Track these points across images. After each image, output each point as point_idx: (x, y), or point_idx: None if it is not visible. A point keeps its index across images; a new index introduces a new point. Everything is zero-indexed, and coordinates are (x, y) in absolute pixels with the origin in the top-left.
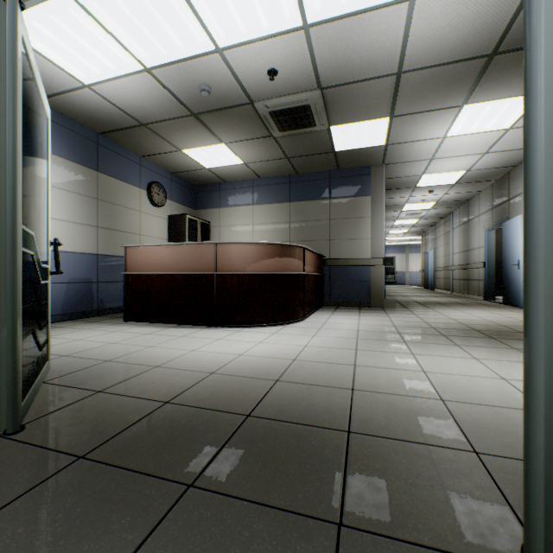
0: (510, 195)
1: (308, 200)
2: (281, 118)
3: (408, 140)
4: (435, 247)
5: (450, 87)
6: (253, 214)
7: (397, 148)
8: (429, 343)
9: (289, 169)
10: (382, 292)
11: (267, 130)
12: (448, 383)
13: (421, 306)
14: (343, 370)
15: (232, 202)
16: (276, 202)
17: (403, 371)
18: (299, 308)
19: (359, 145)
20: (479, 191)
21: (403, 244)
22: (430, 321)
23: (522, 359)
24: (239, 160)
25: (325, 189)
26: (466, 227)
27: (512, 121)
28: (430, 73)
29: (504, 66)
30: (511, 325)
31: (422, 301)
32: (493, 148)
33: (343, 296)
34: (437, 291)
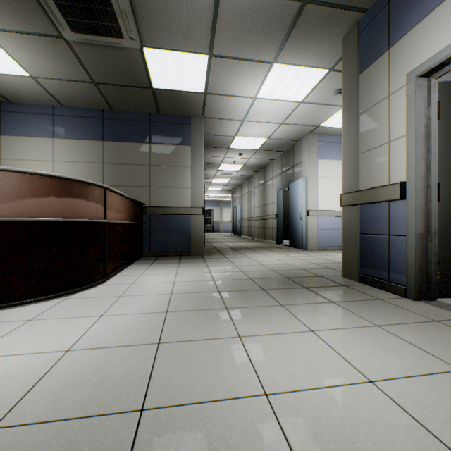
0: (294, 163)
1: (125, 142)
2: (68, 4)
3: (225, 92)
4: (242, 202)
5: (266, 33)
6: (53, 149)
7: (215, 100)
8: (254, 307)
9: (101, 101)
10: (202, 240)
11: (52, 24)
12: (316, 434)
13: (234, 251)
14: (105, 450)
15: (22, 130)
16: (85, 138)
17: (235, 408)
18: (96, 267)
19: (179, 86)
20: (273, 159)
21: (218, 200)
22: (246, 270)
23: (351, 320)
24: (21, 68)
25: (145, 132)
26: (263, 187)
27: (305, 94)
28: (250, 2)
29: (311, 23)
30: (308, 268)
31: (235, 246)
32: (288, 119)
33: (164, 246)
34: (243, 237)
